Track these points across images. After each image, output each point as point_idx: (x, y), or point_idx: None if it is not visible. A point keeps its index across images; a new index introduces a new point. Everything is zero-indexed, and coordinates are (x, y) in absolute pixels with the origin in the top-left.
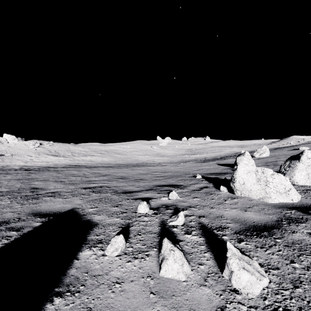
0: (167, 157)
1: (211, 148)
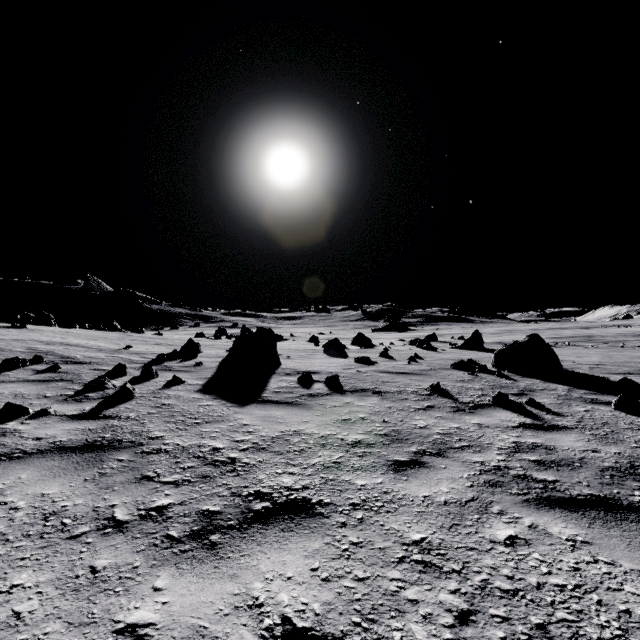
0: None
1: None
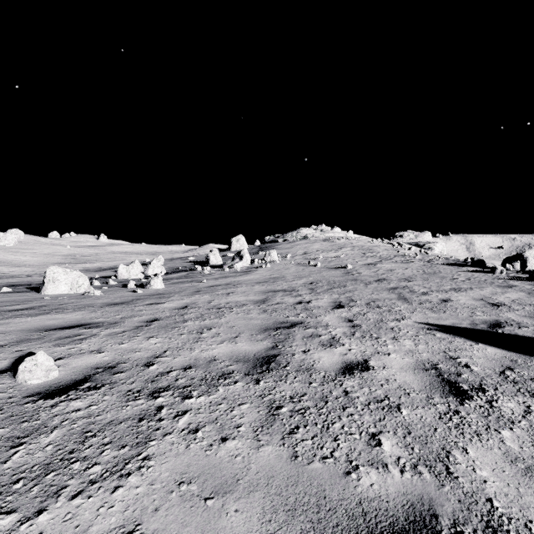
0: (29, 268)
1: (109, 255)
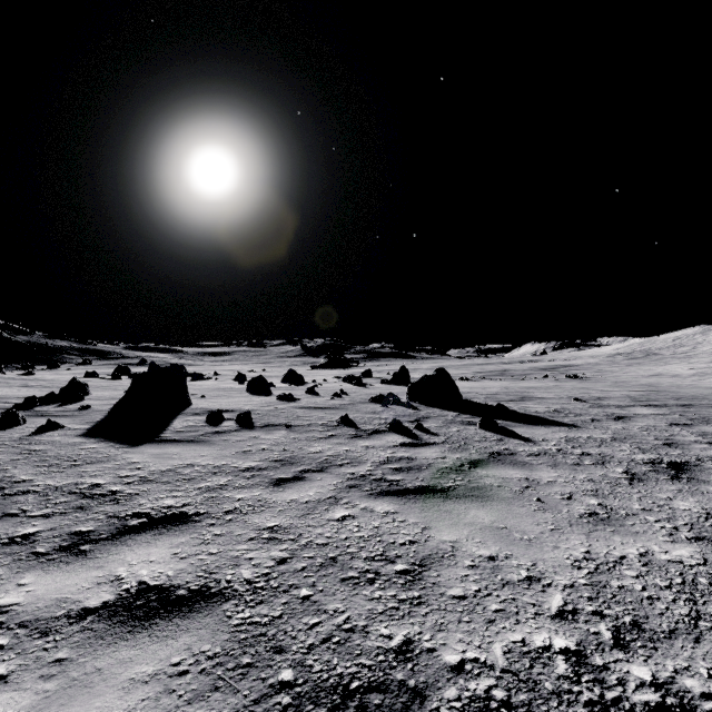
0: None
1: None
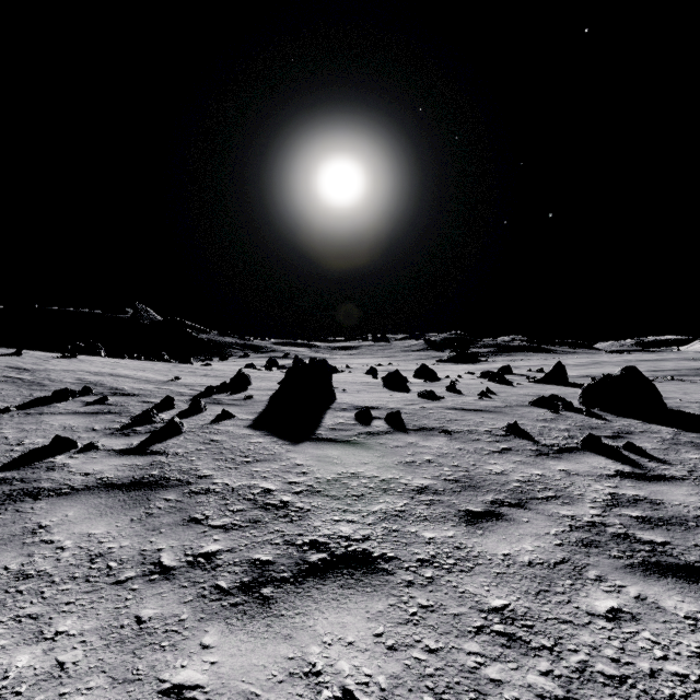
0: None
1: None
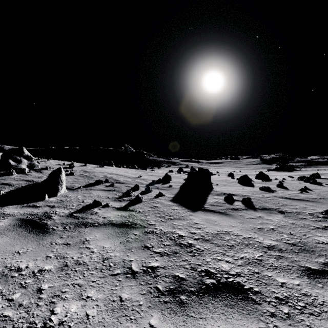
0: None
1: None
